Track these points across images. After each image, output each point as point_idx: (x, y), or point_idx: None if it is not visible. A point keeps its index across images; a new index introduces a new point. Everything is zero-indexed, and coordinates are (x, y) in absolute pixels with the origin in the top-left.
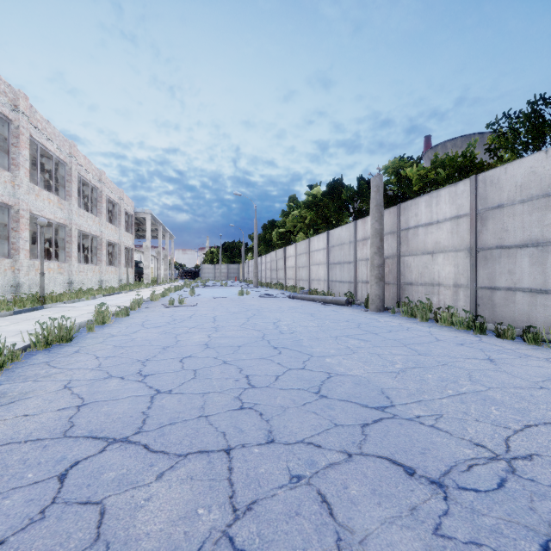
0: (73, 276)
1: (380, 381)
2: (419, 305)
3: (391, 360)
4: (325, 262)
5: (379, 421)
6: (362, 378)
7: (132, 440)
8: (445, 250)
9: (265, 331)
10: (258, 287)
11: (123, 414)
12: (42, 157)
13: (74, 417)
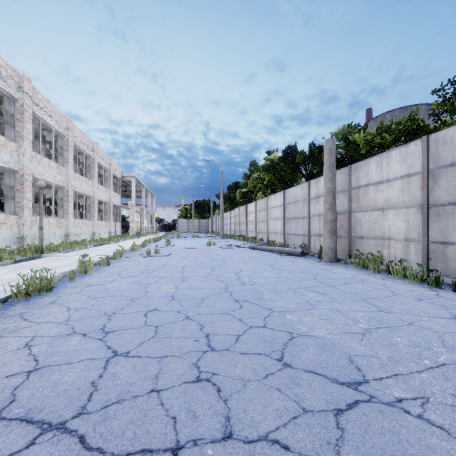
0: (70, 230)
1: (346, 346)
2: (371, 257)
3: (353, 317)
4: (281, 217)
5: (354, 406)
6: (327, 340)
7: (68, 427)
8: (396, 206)
9: (228, 281)
10: (224, 239)
11: (71, 385)
12: (45, 130)
13: (18, 389)
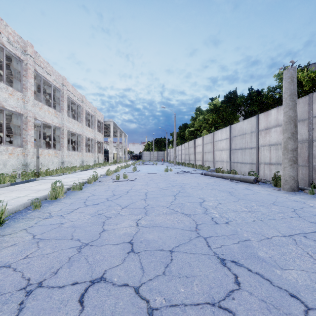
0: (64, 159)
1: None
2: None
3: None
4: (227, 148)
5: None
6: None
7: None
8: None
9: (195, 217)
10: (177, 166)
11: None
12: (47, 86)
13: None
